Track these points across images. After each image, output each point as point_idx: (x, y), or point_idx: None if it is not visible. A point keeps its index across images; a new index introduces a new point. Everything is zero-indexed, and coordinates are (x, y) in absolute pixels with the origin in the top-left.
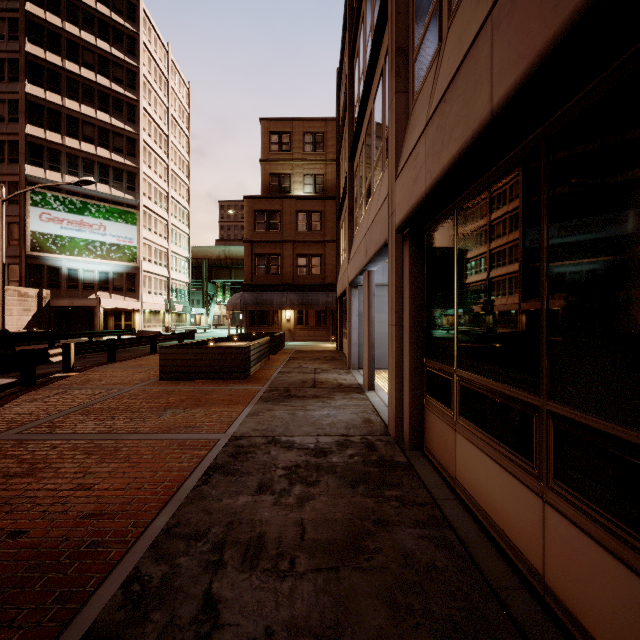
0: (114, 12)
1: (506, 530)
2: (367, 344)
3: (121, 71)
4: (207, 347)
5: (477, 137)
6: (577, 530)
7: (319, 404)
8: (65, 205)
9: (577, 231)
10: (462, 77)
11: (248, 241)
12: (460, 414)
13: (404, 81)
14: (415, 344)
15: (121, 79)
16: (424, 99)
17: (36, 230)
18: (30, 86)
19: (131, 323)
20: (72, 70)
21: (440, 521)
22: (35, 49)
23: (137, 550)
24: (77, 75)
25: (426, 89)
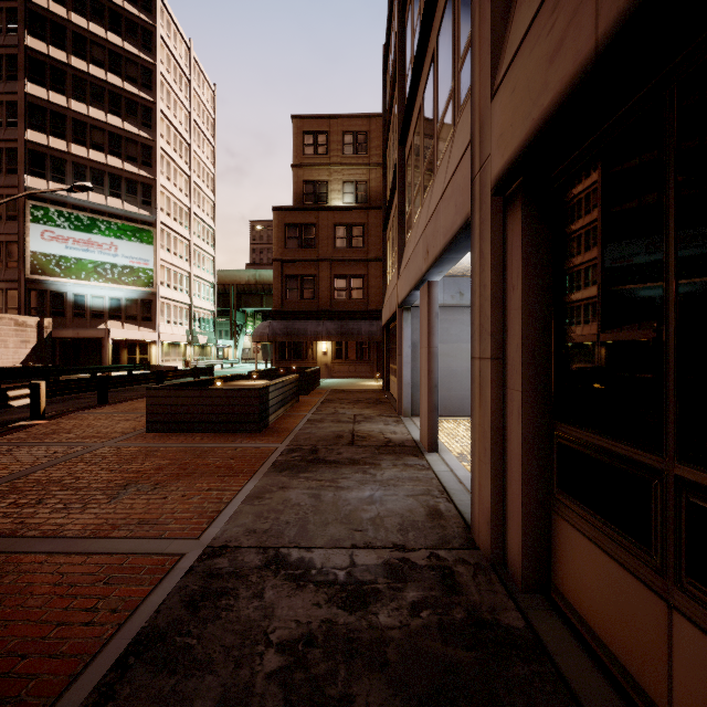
0: (127, 1)
1: None
2: (427, 386)
3: (135, 69)
4: (209, 388)
5: None
6: None
7: (358, 476)
8: (70, 222)
9: None
10: None
11: (278, 260)
12: (693, 576)
13: None
14: (534, 394)
15: (135, 78)
16: None
17: (37, 250)
18: (30, 85)
19: (147, 357)
20: (79, 67)
21: None
22: (36, 43)
23: None
24: (84, 73)
25: None
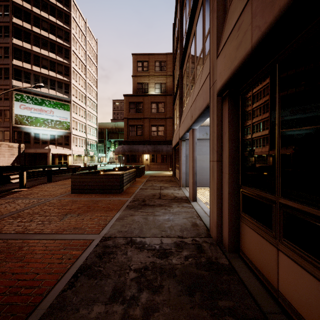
0: (58, 2)
1: None
2: (192, 173)
3: (61, 32)
4: (98, 174)
5: None
6: None
7: (163, 211)
8: (33, 100)
9: None
10: None
11: (126, 118)
12: (284, 237)
13: None
14: (233, 175)
15: (61, 36)
16: None
17: (18, 113)
18: (15, 39)
19: (67, 161)
20: (36, 31)
21: None
22: (17, 21)
23: None
24: (39, 34)
25: None
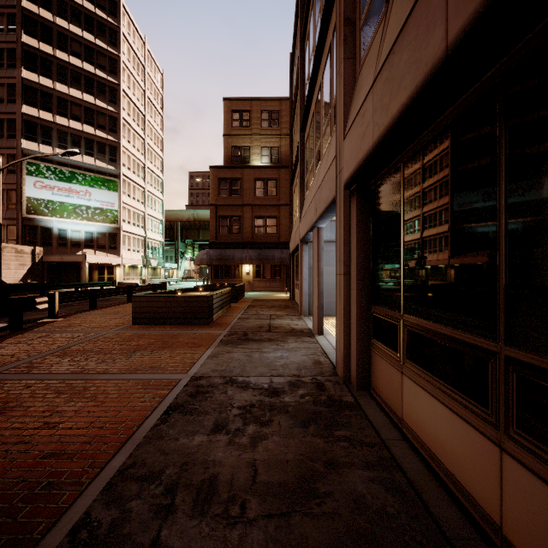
0: (98, 8)
1: (457, 475)
2: (317, 293)
3: (104, 59)
4: (174, 296)
5: (430, 79)
6: (543, 484)
7: (273, 347)
8: (56, 174)
9: (543, 166)
10: (413, 23)
11: (213, 205)
12: (407, 358)
13: (351, 48)
14: (362, 291)
15: (104, 66)
16: (371, 60)
17: (31, 196)
18: (26, 72)
19: (113, 276)
20: (62, 58)
21: (389, 462)
22: (30, 40)
23: (90, 493)
24: (66, 62)
25: (373, 50)
